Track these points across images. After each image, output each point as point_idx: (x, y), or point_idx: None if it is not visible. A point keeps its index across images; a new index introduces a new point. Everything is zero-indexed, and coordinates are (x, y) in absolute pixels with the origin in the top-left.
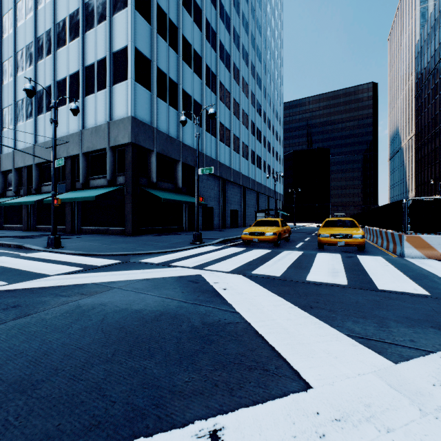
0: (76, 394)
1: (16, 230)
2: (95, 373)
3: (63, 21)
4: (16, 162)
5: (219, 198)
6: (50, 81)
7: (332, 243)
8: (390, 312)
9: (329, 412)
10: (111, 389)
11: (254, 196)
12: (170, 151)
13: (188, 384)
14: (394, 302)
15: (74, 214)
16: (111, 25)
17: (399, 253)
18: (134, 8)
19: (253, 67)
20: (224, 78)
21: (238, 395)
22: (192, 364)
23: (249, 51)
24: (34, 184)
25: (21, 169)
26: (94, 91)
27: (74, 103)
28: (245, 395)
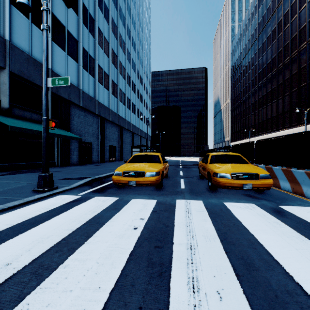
0: None
1: None
2: None
3: None
4: None
5: (98, 134)
6: None
7: (235, 186)
8: None
9: None
10: None
11: (130, 135)
12: (33, 75)
13: None
14: None
15: None
16: None
17: None
18: None
19: (129, 31)
20: (103, 26)
21: None
22: None
23: (125, 15)
24: None
25: None
26: None
27: None
28: None
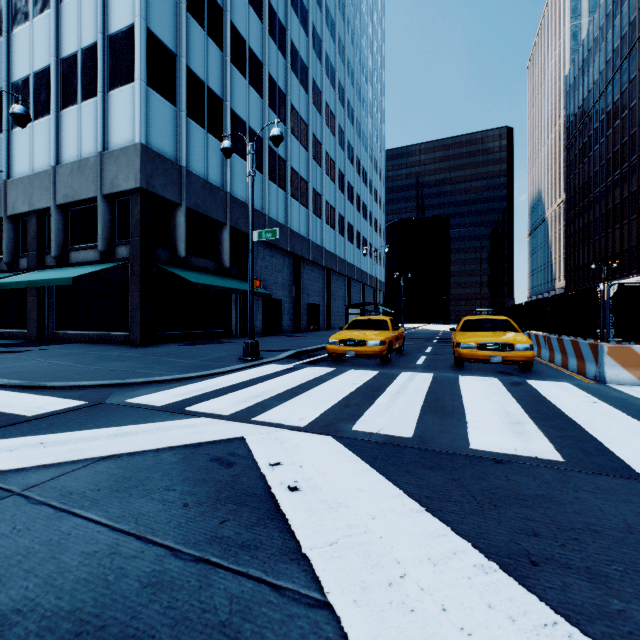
0: None
1: None
2: None
3: None
4: None
5: (290, 285)
6: (1, 83)
7: (481, 359)
8: None
9: None
10: None
11: (343, 283)
12: (210, 207)
13: None
14: None
15: (42, 309)
16: None
17: (593, 375)
18: None
19: (341, 91)
20: (298, 100)
21: None
22: None
23: (335, 65)
24: None
25: None
26: (77, 100)
27: (20, 103)
28: None
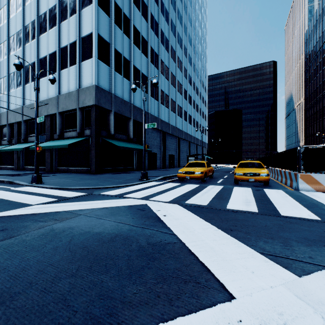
0: (46, 305)
1: (9, 170)
2: (62, 286)
3: (44, 14)
4: (9, 119)
5: (160, 146)
6: (34, 59)
7: (245, 180)
8: (291, 234)
9: (249, 320)
10: (74, 300)
11: (186, 144)
12: (124, 111)
13: (136, 295)
14: (294, 226)
15: (52, 158)
16: (80, 17)
17: (294, 187)
18: (97, 4)
19: (185, 49)
20: (164, 57)
21: (176, 305)
22: (139, 277)
23: (182, 37)
24: (23, 135)
25: (12, 124)
26: (67, 66)
27: (52, 74)
28: (182, 305)
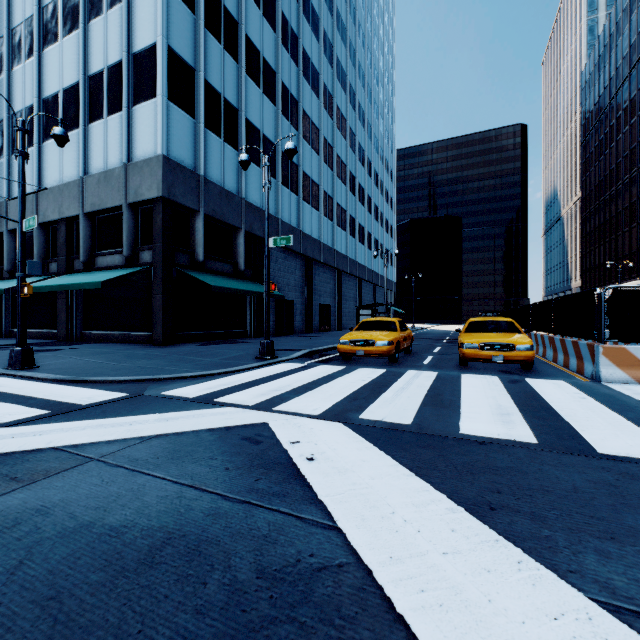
0: None
1: None
2: None
3: (53, 2)
4: None
5: (302, 286)
6: (33, 99)
7: (483, 358)
8: None
9: None
10: None
11: (355, 284)
12: (226, 213)
13: None
14: None
15: (70, 311)
16: (131, 11)
17: (590, 374)
18: None
19: (353, 94)
20: (310, 106)
21: None
22: None
23: (346, 69)
24: (7, 262)
25: None
26: (103, 115)
27: (60, 125)
28: None
